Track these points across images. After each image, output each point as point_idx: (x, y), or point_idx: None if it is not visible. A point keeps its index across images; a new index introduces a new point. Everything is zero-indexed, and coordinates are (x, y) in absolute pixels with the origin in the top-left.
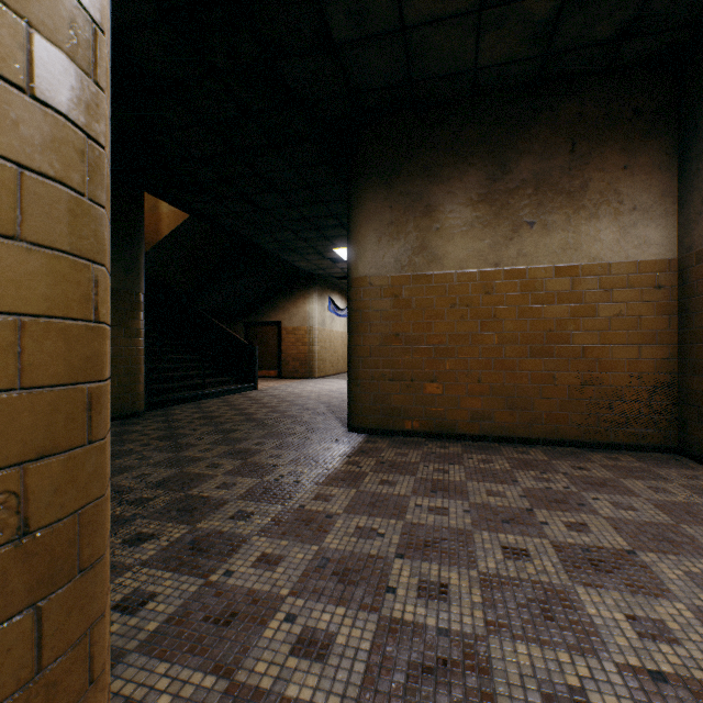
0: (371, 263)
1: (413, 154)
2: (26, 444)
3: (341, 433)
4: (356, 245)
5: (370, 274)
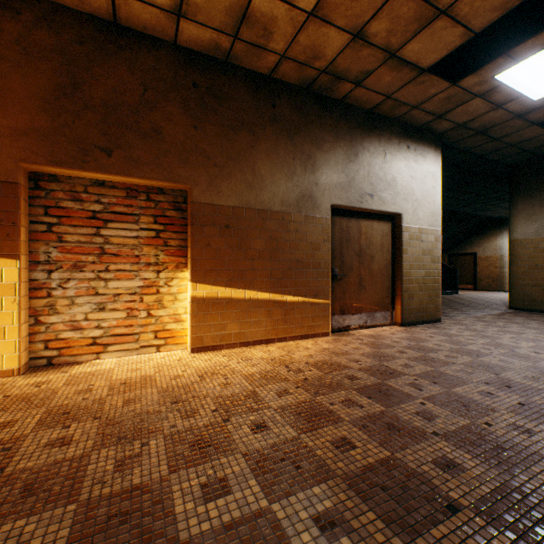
0: (520, 233)
1: None
2: (437, 282)
3: (503, 309)
4: (511, 225)
5: (520, 238)
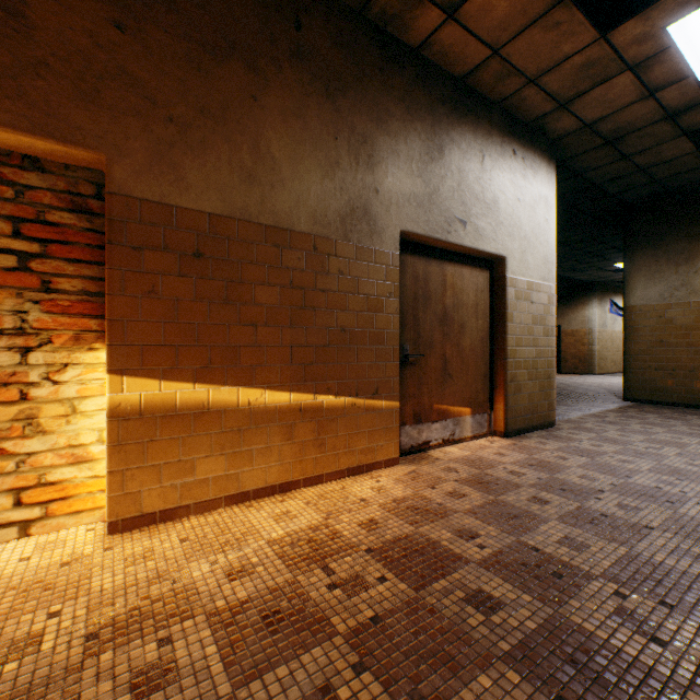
0: (640, 297)
1: (673, 226)
2: (550, 366)
3: (616, 401)
4: (628, 286)
5: (639, 304)
